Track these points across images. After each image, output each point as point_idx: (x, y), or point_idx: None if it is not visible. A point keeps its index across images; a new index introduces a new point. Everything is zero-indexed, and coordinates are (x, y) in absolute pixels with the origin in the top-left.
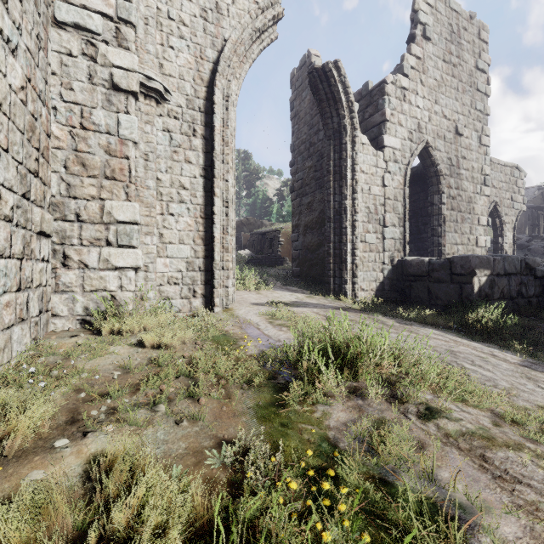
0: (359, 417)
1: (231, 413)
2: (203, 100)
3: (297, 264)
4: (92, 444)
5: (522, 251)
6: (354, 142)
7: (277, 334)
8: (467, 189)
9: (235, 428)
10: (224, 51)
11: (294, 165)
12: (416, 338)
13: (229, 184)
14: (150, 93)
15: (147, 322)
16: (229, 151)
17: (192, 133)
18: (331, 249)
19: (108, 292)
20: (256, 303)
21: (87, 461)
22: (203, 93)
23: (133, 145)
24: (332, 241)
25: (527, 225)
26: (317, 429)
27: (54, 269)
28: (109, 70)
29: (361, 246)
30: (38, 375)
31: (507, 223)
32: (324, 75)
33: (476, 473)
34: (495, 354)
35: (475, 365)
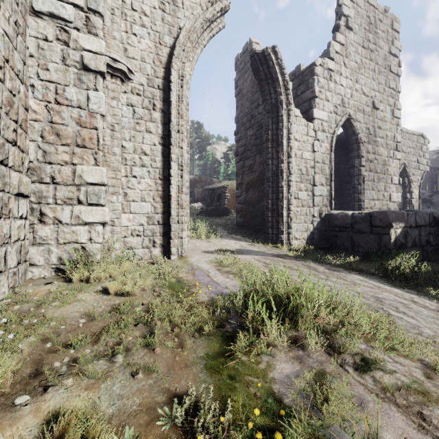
0: (302, 370)
1: (183, 363)
2: (161, 79)
3: (240, 216)
4: (51, 400)
5: (425, 204)
6: (289, 115)
7: (224, 281)
8: (382, 154)
9: (186, 381)
10: (179, 37)
11: (238, 133)
12: (344, 285)
13: (184, 150)
14: (115, 73)
15: (112, 270)
16: (184, 123)
17: (152, 108)
18: (270, 205)
19: (79, 244)
20: (206, 250)
21: (44, 420)
22: (161, 73)
23: (101, 118)
24: (271, 198)
25: (427, 182)
26: (263, 383)
27: (32, 225)
28: (80, 53)
29: (295, 202)
30: (11, 324)
31: (413, 181)
32: (263, 58)
33: (419, 437)
34: (416, 301)
35: (399, 311)
